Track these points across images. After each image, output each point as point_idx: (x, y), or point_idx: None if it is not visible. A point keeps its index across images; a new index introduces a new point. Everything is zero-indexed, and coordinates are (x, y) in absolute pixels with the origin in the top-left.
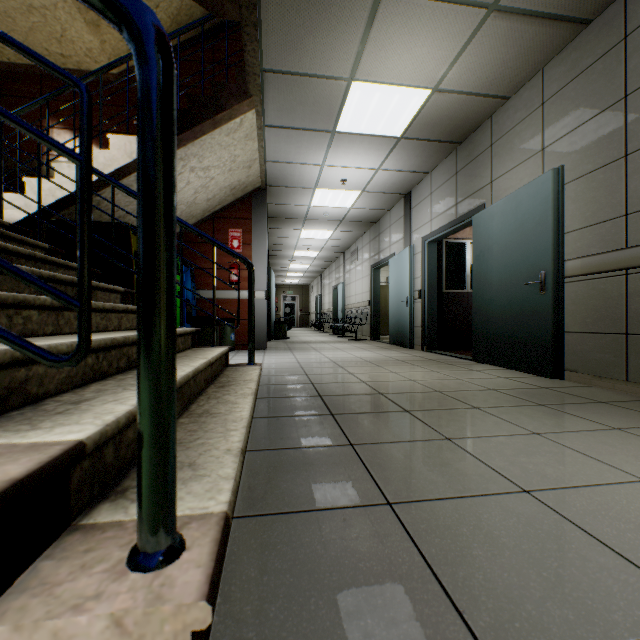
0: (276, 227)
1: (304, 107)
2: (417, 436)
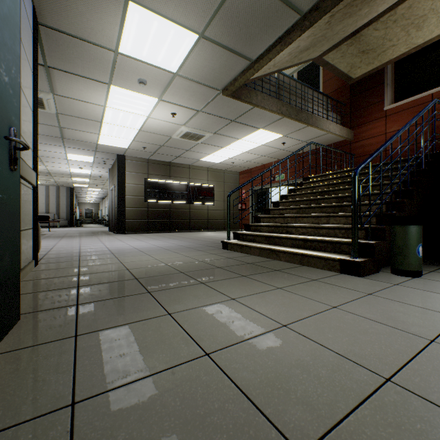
0: None
1: None
2: (211, 261)
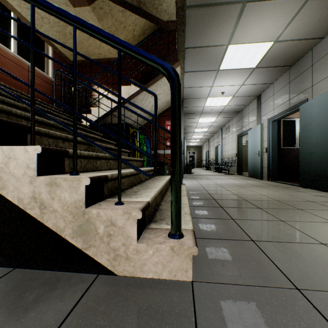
0: (186, 118)
1: (203, 61)
2: (265, 218)
